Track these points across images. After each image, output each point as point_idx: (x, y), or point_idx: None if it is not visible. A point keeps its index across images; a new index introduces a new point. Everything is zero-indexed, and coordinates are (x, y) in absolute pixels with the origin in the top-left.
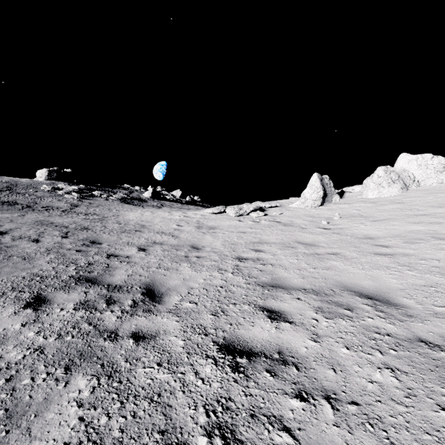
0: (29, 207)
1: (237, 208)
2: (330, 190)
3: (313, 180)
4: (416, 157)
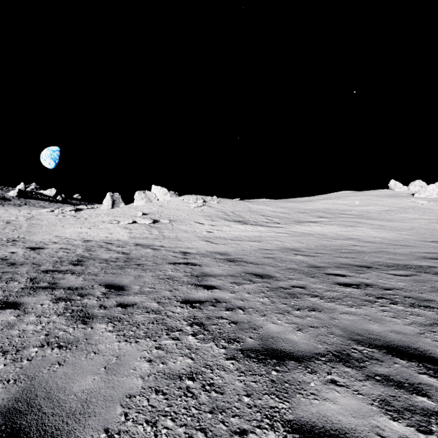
0: None
1: (61, 209)
2: (119, 201)
3: (107, 196)
4: (157, 187)
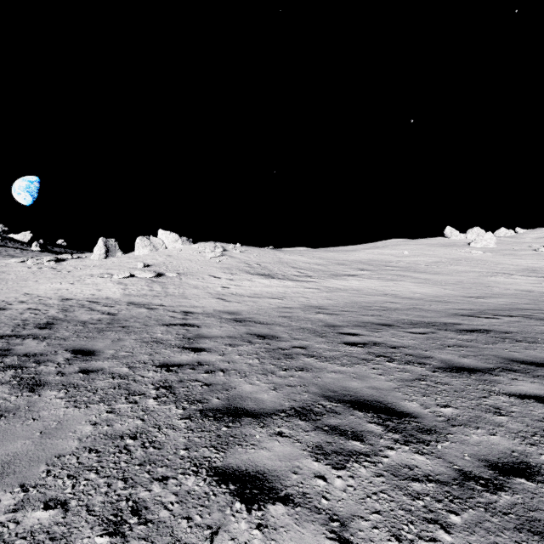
0: None
1: (35, 259)
2: (115, 249)
3: (99, 242)
4: (165, 232)
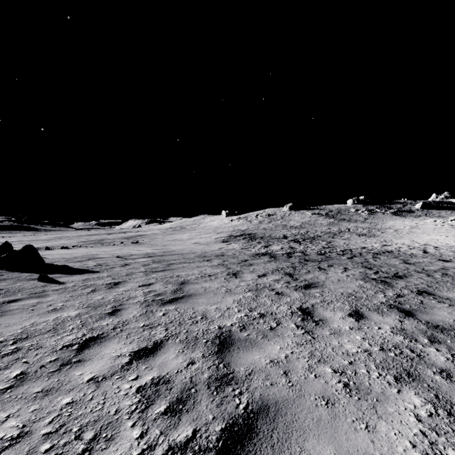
0: (349, 221)
1: (442, 219)
2: None
3: None
4: None
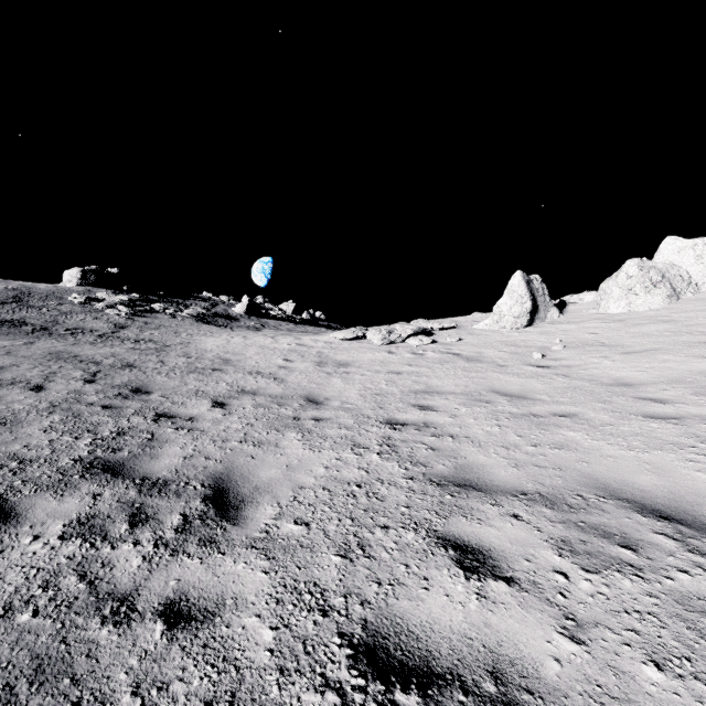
0: (44, 330)
1: (385, 331)
2: (543, 301)
3: (515, 283)
4: (694, 243)
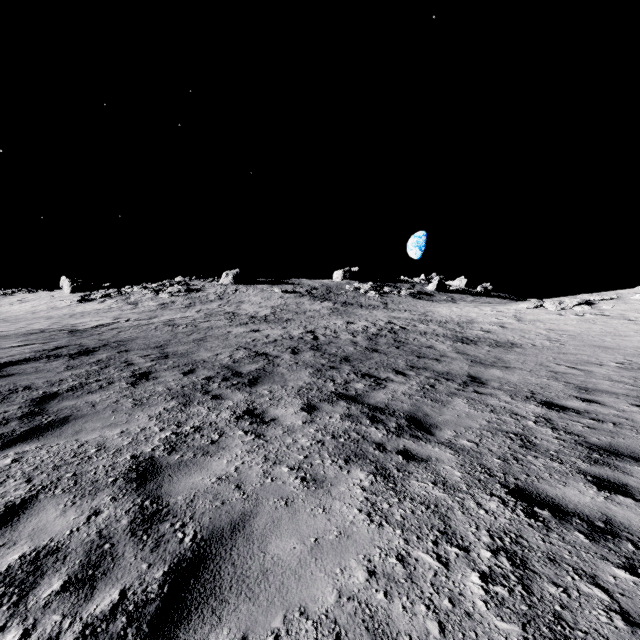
0: (362, 306)
1: (557, 303)
2: None
3: None
4: None
